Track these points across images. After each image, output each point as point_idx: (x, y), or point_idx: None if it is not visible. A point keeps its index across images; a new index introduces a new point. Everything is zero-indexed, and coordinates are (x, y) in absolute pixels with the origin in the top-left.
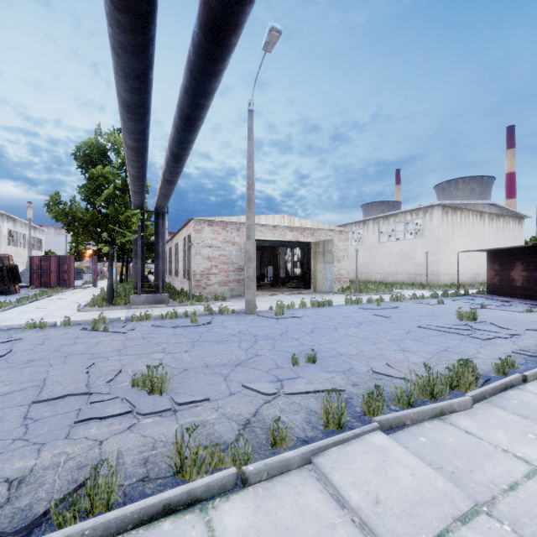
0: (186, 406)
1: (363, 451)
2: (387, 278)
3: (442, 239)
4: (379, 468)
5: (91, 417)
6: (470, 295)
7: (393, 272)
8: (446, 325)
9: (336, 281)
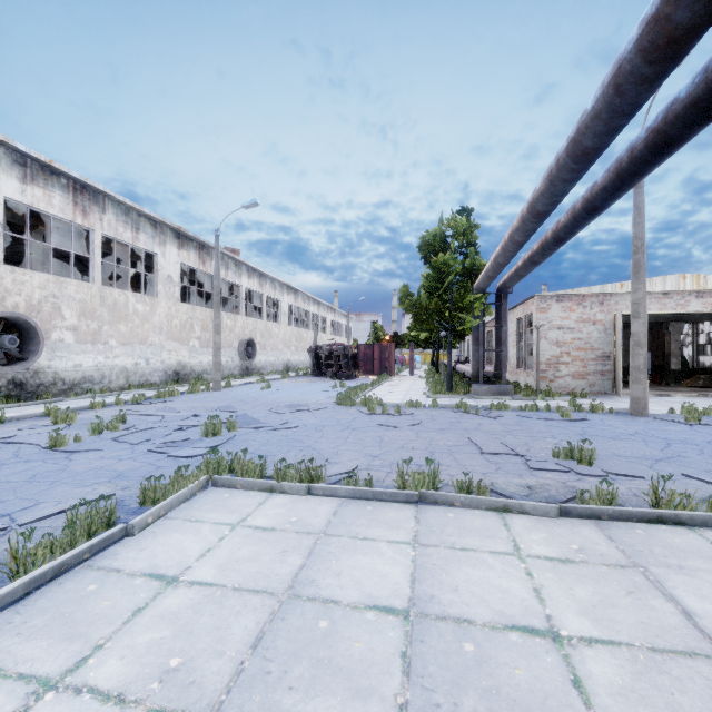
0: (621, 478)
1: None
2: None
3: None
4: None
5: (539, 468)
6: None
7: None
8: None
9: None
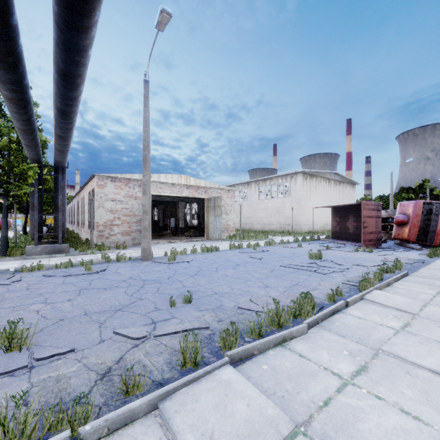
0: (47, 360)
1: (210, 388)
2: (265, 228)
3: (303, 198)
4: (220, 404)
5: None
6: (320, 240)
7: (269, 223)
8: (301, 264)
9: (225, 230)
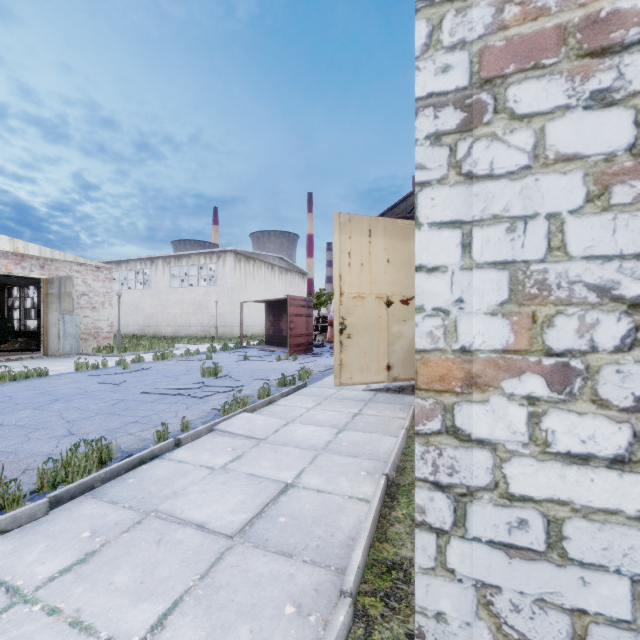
0: None
1: None
2: (179, 332)
3: (235, 288)
4: None
5: None
6: (250, 347)
7: (187, 324)
8: (181, 386)
9: (91, 337)
